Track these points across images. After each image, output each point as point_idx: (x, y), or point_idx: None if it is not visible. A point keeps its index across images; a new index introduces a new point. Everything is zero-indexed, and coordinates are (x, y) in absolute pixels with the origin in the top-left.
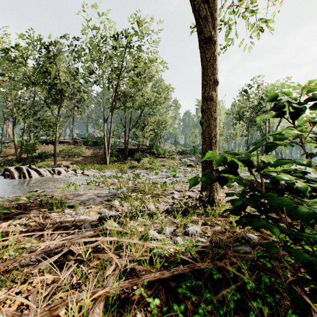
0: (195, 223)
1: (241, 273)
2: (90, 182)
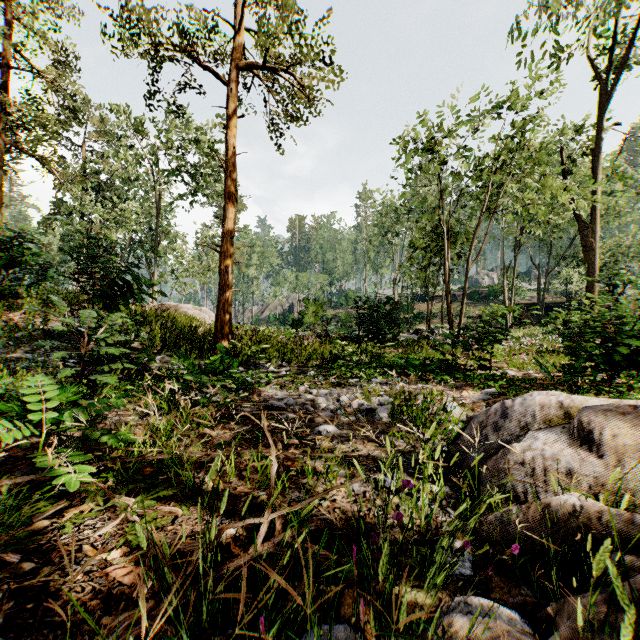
0: None
1: None
2: None
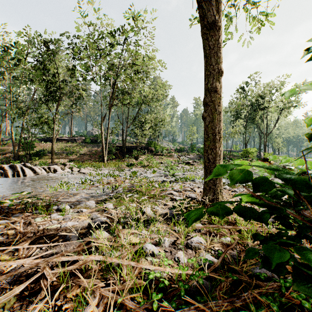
0: (198, 232)
1: (266, 311)
2: (85, 181)
